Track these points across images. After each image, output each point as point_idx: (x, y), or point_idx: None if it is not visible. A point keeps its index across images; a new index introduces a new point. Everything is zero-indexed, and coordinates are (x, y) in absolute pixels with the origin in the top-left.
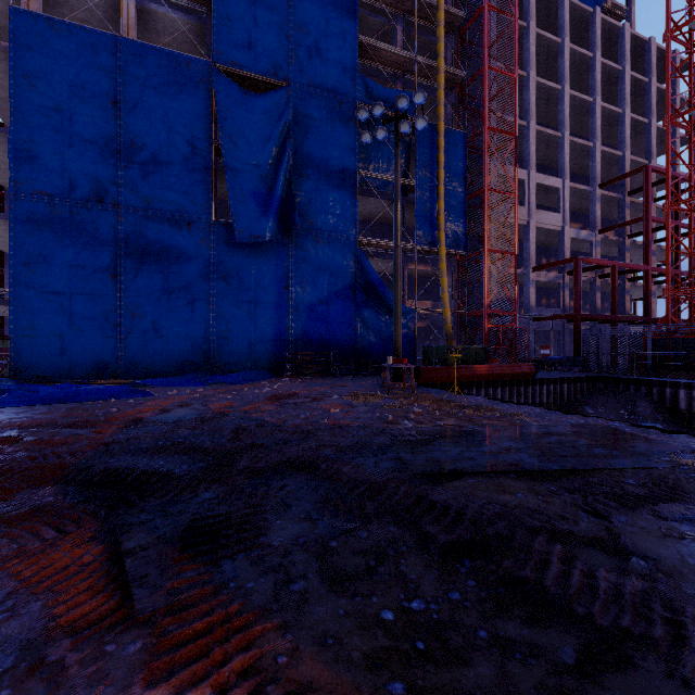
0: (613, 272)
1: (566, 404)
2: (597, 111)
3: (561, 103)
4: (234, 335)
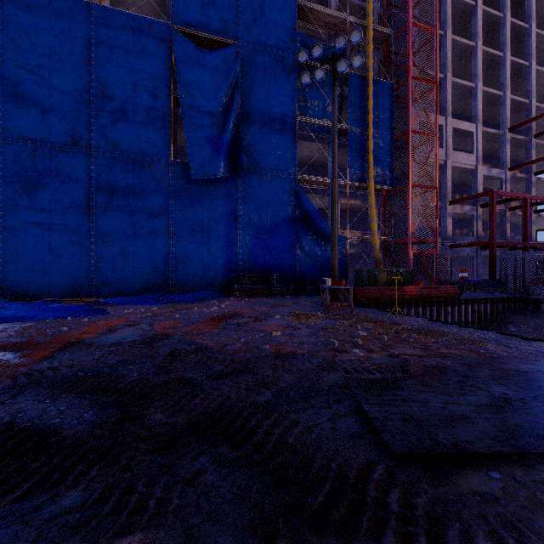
0: (524, 203)
1: (489, 322)
2: (507, 64)
3: (475, 58)
4: (189, 259)
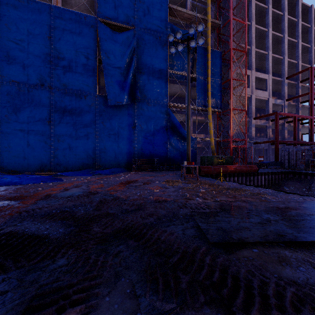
0: (294, 119)
1: (274, 185)
2: (285, 41)
3: (267, 37)
4: (107, 150)
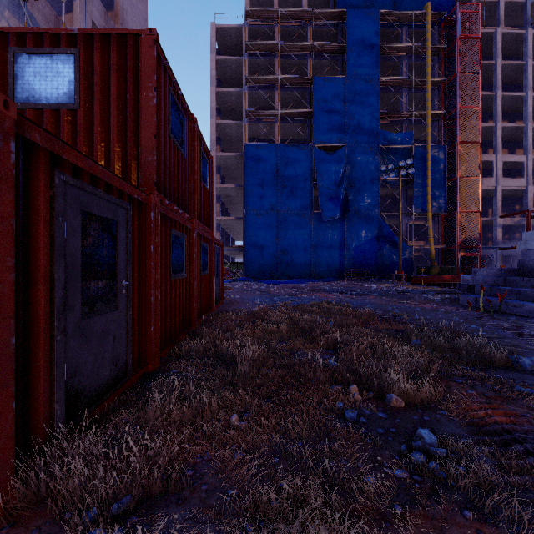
0: None
1: None
2: None
3: (526, 104)
4: (321, 261)
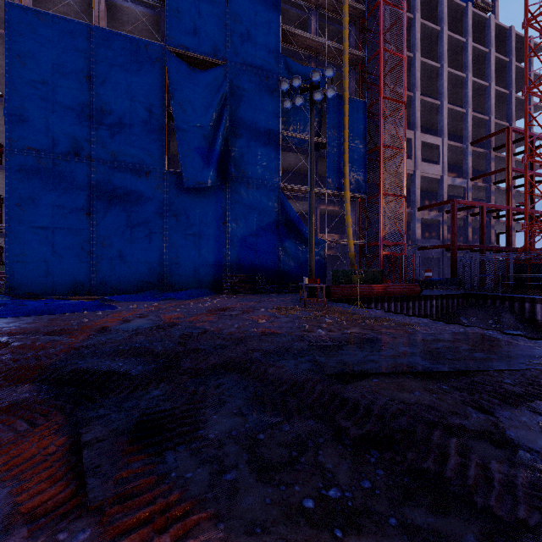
0: (481, 211)
1: (445, 315)
2: (469, 84)
3: (441, 78)
4: (182, 260)
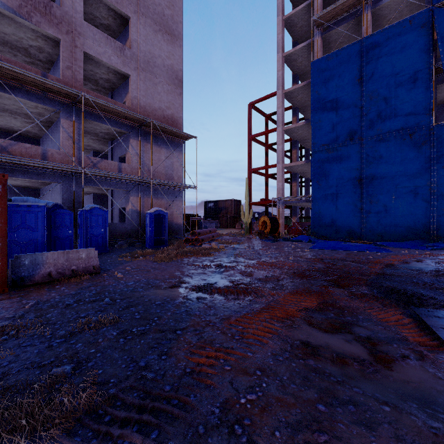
0: None
1: None
2: None
3: None
4: None
